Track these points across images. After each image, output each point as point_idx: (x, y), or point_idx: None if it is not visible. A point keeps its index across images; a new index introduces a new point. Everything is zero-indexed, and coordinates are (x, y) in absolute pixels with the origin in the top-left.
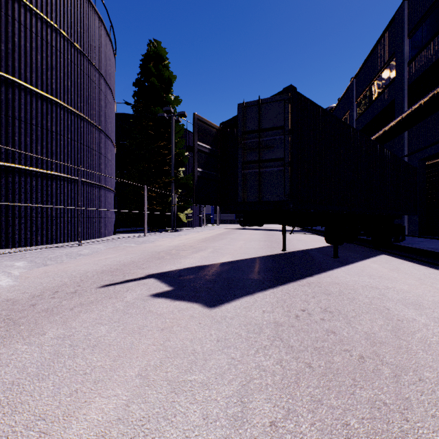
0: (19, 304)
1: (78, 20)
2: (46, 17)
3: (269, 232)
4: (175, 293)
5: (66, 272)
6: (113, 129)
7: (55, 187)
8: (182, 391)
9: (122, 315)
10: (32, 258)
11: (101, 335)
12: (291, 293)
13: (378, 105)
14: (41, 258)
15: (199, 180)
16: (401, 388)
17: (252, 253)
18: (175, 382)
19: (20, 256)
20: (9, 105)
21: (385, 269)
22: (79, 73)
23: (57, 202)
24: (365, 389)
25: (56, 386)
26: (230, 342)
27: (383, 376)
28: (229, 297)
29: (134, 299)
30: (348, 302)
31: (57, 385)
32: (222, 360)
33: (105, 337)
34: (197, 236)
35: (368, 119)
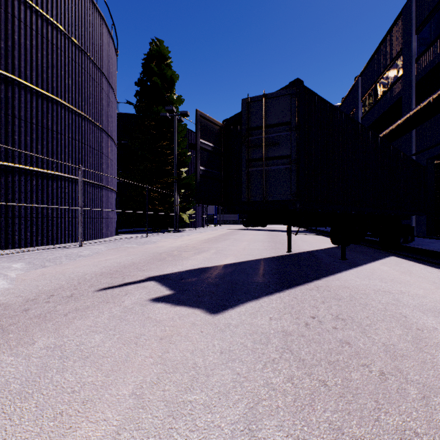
0: (11, 309)
1: (79, 18)
2: (46, 14)
3: (272, 233)
4: (176, 298)
5: (64, 274)
6: (115, 129)
7: (56, 187)
8: (180, 415)
9: (119, 322)
10: (30, 260)
11: (94, 344)
12: (299, 298)
13: (385, 103)
14: (40, 259)
15: (202, 178)
16: (433, 413)
17: (256, 254)
18: (173, 403)
19: (19, 257)
20: (9, 103)
21: (396, 271)
22: (80, 72)
23: (58, 202)
24: (391, 415)
25: (39, 407)
26: (235, 354)
27: (410, 397)
28: (233, 302)
29: (133, 304)
30: (361, 309)
31: (41, 406)
32: (226, 376)
33: (98, 348)
34: (200, 236)
35: (374, 117)
